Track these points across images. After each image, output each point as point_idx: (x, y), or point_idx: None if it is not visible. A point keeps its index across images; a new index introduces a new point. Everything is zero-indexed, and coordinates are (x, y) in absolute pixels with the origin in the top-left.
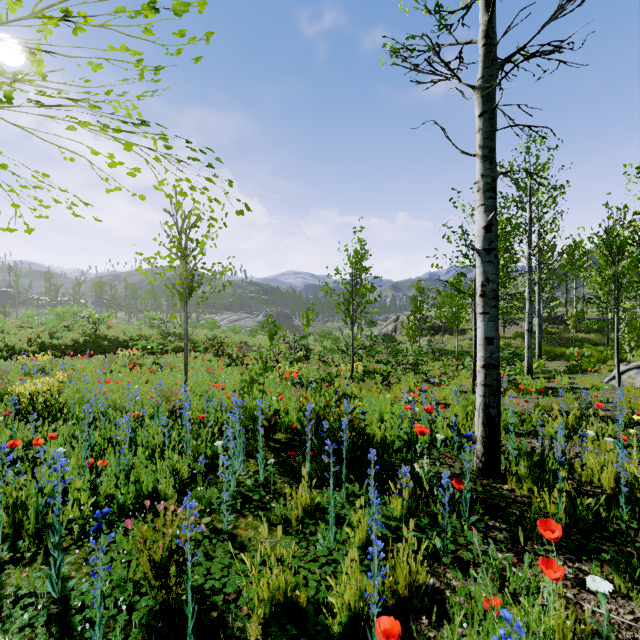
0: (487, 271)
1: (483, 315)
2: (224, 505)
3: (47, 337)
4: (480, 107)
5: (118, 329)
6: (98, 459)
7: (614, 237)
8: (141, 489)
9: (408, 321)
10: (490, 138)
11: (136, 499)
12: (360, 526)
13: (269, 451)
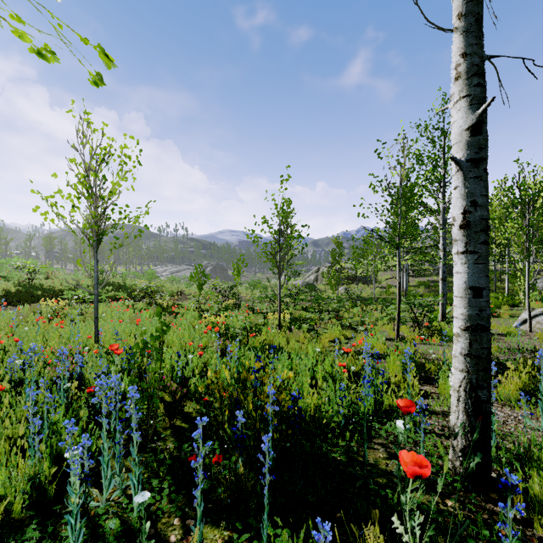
0: (473, 191)
1: (467, 255)
2: None
3: None
4: None
5: (56, 279)
6: None
7: (526, 191)
8: None
9: (328, 272)
10: (477, 0)
11: None
12: None
13: (171, 437)
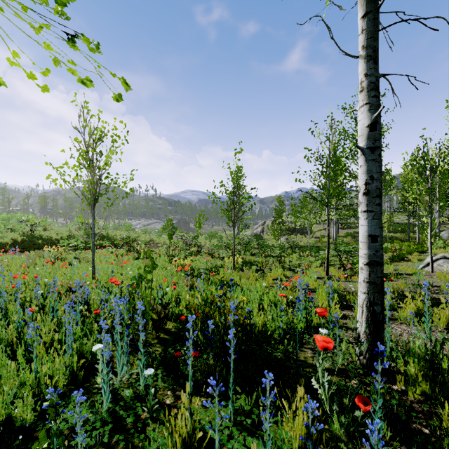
0: (371, 169)
1: (367, 213)
2: None
3: None
4: (364, 8)
5: (52, 231)
6: None
7: (429, 160)
8: None
9: (272, 225)
10: (374, 38)
11: None
12: None
13: (158, 344)
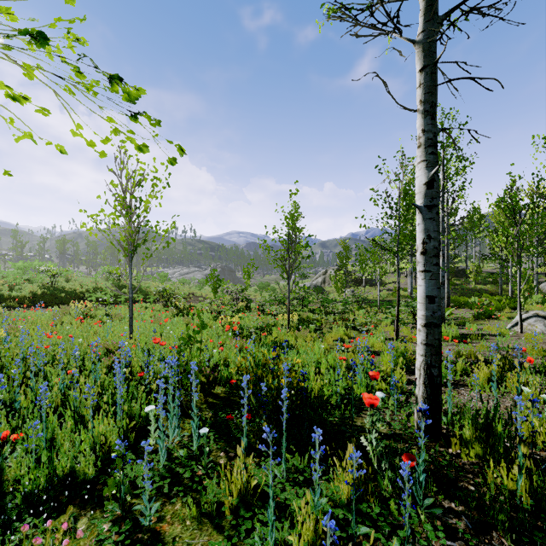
0: (429, 228)
1: (424, 273)
2: (145, 496)
3: (7, 289)
4: (421, 61)
5: (76, 282)
6: (20, 427)
7: (517, 202)
8: (55, 471)
9: (335, 274)
10: (432, 93)
11: (49, 483)
12: (304, 524)
13: (207, 409)
